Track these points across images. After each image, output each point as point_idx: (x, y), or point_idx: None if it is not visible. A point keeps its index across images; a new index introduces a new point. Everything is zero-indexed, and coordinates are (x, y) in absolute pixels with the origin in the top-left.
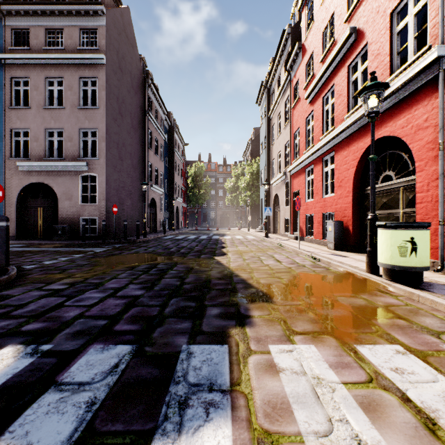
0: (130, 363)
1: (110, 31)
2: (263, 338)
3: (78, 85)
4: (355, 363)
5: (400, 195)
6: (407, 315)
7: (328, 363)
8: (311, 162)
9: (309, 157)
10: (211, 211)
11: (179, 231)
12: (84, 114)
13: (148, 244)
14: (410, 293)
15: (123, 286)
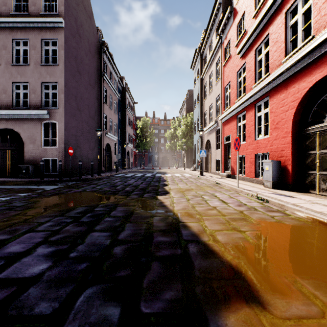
0: None
1: (68, 0)
2: None
3: (40, 45)
4: None
5: None
6: None
7: None
8: (243, 109)
9: (241, 105)
10: (155, 154)
11: (129, 170)
12: (46, 70)
13: (99, 181)
14: None
15: (27, 250)
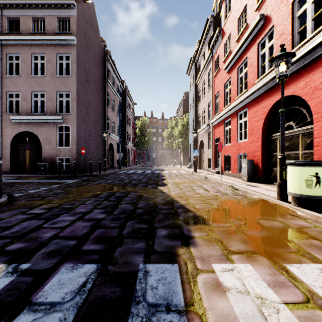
0: (96, 282)
1: (79, 20)
2: (206, 257)
3: (55, 59)
4: (289, 282)
5: (300, 140)
6: (319, 236)
7: (266, 282)
8: (229, 116)
9: (227, 112)
10: (153, 152)
11: (130, 167)
12: (60, 81)
13: (107, 177)
14: (316, 217)
15: (89, 211)
